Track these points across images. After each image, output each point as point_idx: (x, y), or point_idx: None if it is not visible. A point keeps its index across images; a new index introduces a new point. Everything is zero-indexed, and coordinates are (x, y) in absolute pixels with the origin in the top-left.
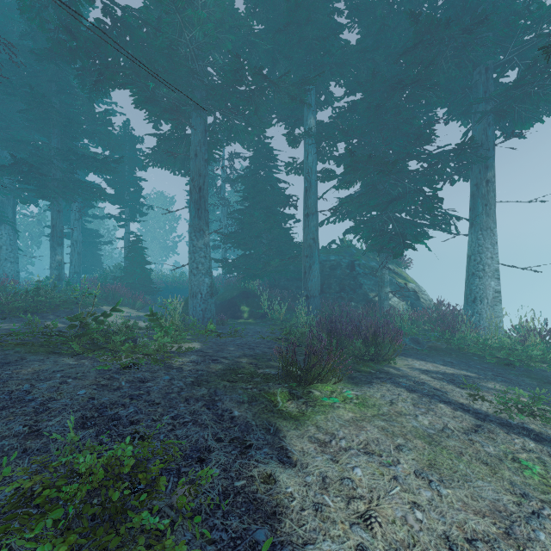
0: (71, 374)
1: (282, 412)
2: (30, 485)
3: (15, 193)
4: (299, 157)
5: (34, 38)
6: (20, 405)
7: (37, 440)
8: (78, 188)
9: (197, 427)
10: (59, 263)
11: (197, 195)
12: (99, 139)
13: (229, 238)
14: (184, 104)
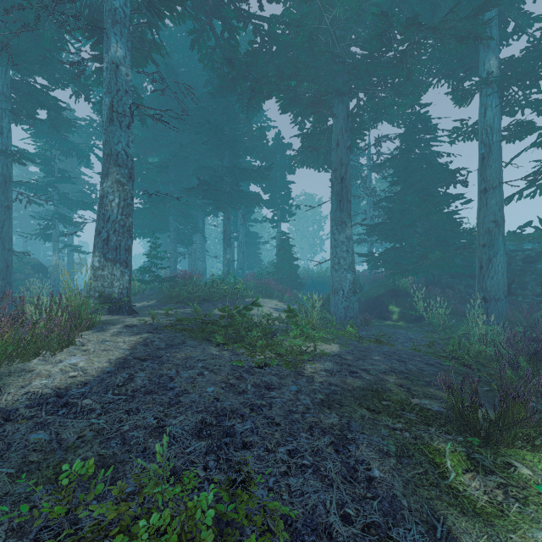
0: (210, 365)
1: (457, 495)
2: (113, 516)
3: (202, 208)
4: (470, 117)
5: (212, 84)
6: (161, 393)
7: (157, 440)
8: (241, 197)
9: (317, 481)
10: (228, 261)
11: (339, 186)
12: (256, 152)
13: (375, 229)
14: (325, 94)
